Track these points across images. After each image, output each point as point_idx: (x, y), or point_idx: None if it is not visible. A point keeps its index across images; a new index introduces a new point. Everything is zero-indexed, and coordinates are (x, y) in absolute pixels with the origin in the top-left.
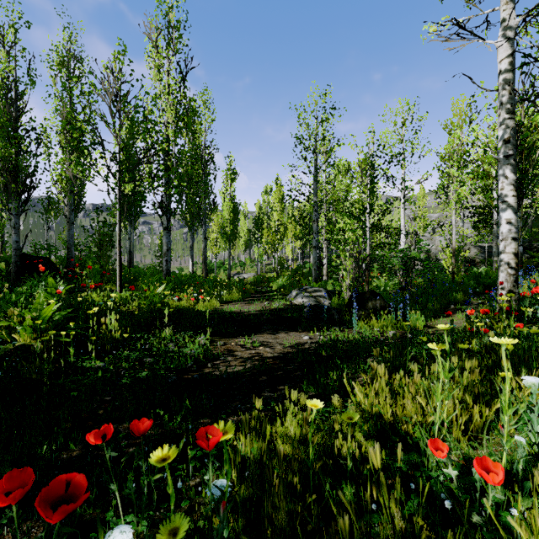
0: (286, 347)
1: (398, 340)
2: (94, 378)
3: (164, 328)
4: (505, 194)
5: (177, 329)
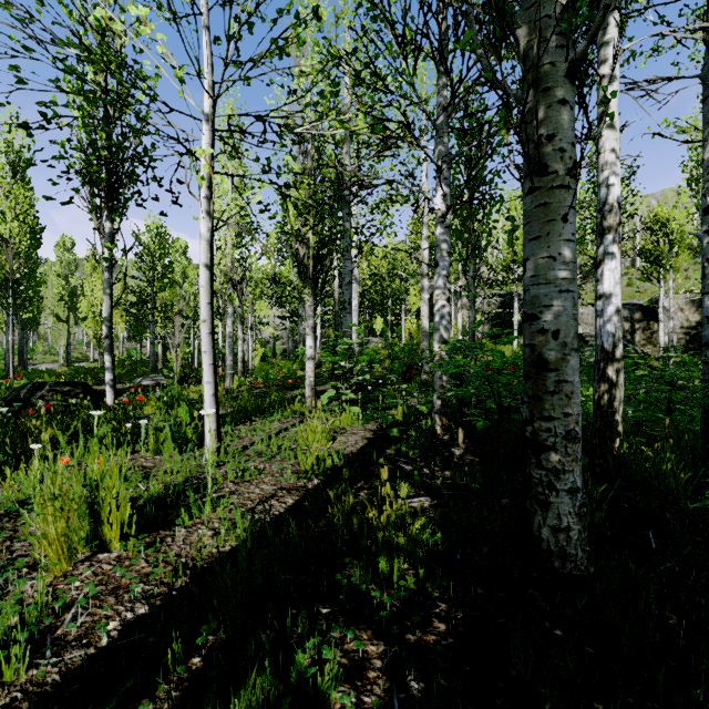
0: None
1: None
2: None
3: None
4: (240, 334)
5: None
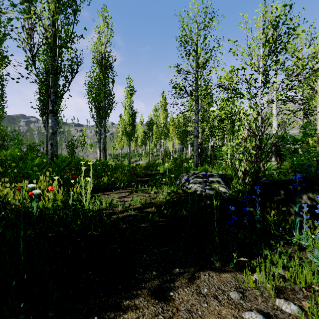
0: None
1: None
2: None
3: None
4: None
5: None
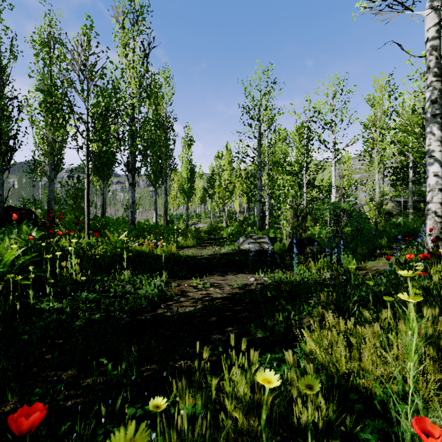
0: (234, 288)
1: (335, 281)
2: (49, 320)
3: (124, 270)
4: (433, 149)
5: (135, 272)
